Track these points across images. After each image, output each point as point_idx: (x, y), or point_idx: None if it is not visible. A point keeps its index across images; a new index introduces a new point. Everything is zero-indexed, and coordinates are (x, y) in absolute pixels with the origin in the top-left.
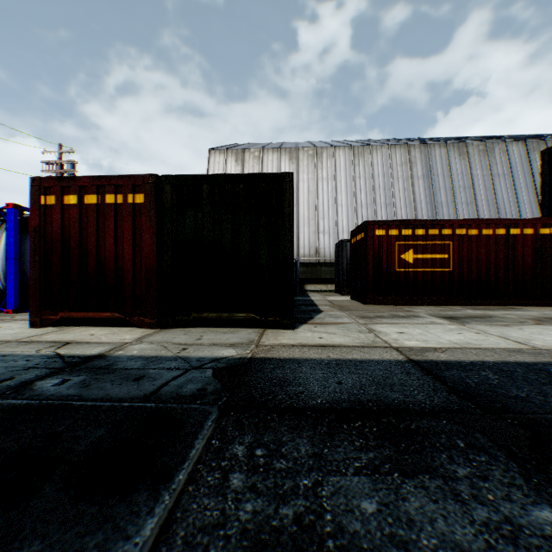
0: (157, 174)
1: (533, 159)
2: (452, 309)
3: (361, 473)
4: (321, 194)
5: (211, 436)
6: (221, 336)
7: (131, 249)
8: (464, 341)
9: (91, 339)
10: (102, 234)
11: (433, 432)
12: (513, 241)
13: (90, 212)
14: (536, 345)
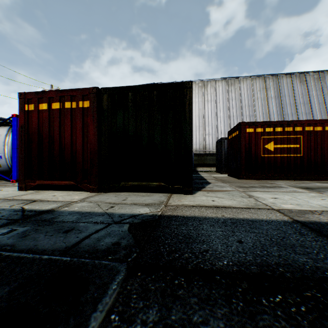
0: (98, 87)
1: None
2: (303, 182)
3: None
4: (207, 110)
5: (112, 308)
6: (140, 198)
7: (81, 138)
8: None
9: (52, 198)
10: (62, 128)
11: None
12: None
13: (55, 114)
14: None
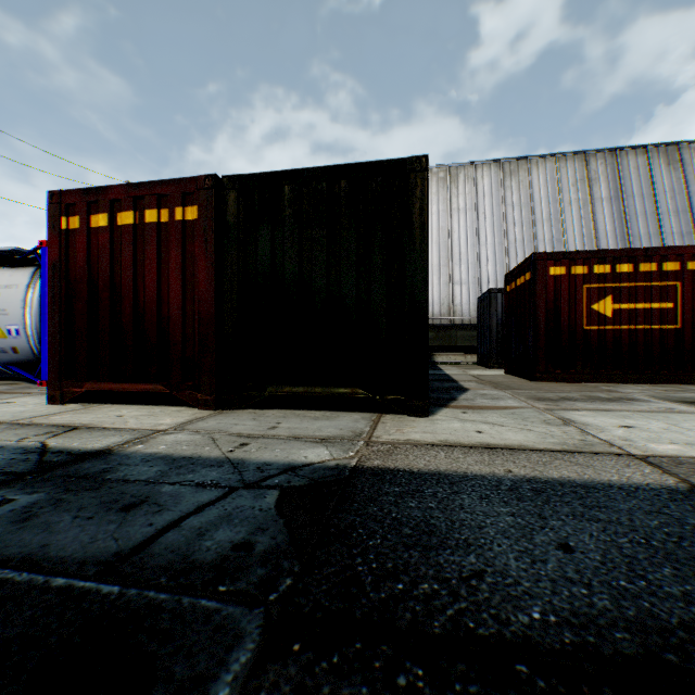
0: (216, 175)
1: None
2: (685, 389)
3: None
4: (456, 231)
5: None
6: (308, 424)
7: (179, 290)
8: None
9: (113, 423)
10: (140, 268)
11: None
12: None
13: (124, 237)
14: None
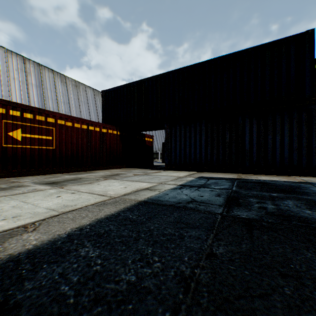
0: None
1: (97, 99)
2: (55, 176)
3: None
4: None
5: None
6: None
7: None
8: (63, 205)
9: None
10: None
11: None
12: (91, 134)
13: None
14: (112, 194)
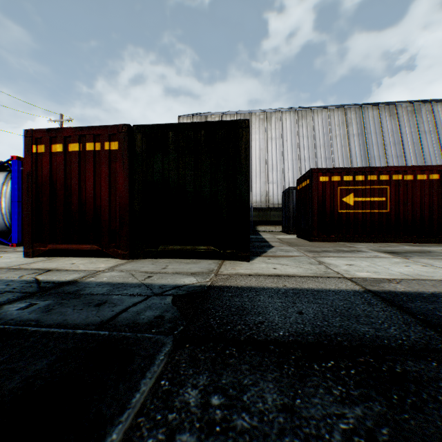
0: (129, 124)
1: None
2: (390, 245)
3: (352, 441)
4: (270, 151)
5: (161, 375)
6: (184, 266)
7: (107, 190)
8: (415, 273)
9: (71, 267)
10: (83, 177)
11: (426, 378)
12: None
13: (73, 158)
14: None
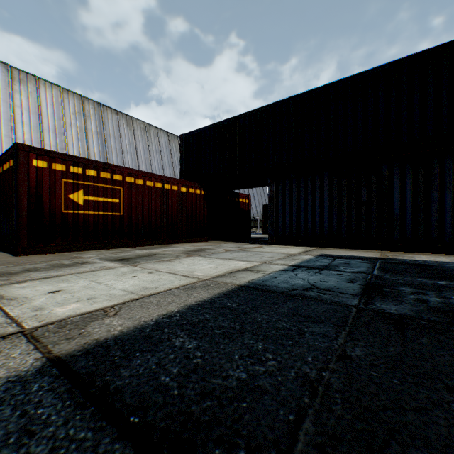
0: None
1: (172, 146)
2: (124, 250)
3: None
4: None
5: None
6: None
7: None
8: (141, 287)
9: None
10: None
11: None
12: (167, 194)
13: None
14: (200, 276)
